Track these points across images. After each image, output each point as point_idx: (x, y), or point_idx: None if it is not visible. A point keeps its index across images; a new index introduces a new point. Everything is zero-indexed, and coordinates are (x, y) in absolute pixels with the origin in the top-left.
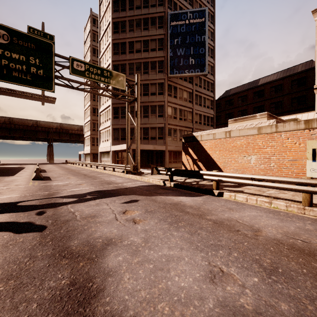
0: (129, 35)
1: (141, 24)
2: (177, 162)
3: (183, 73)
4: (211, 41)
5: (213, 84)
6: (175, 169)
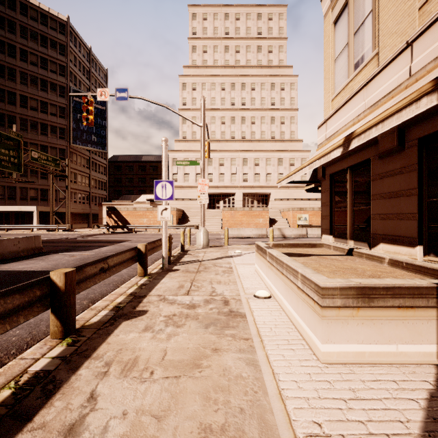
0: (20, 87)
1: (38, 83)
2: (77, 223)
3: (86, 146)
4: None
5: (106, 153)
6: (112, 225)
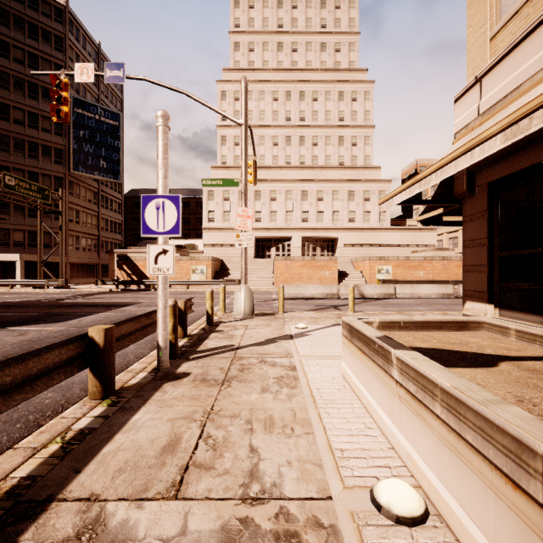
0: None
1: (25, 87)
2: (80, 277)
3: (92, 174)
4: None
5: (122, 185)
6: (122, 280)
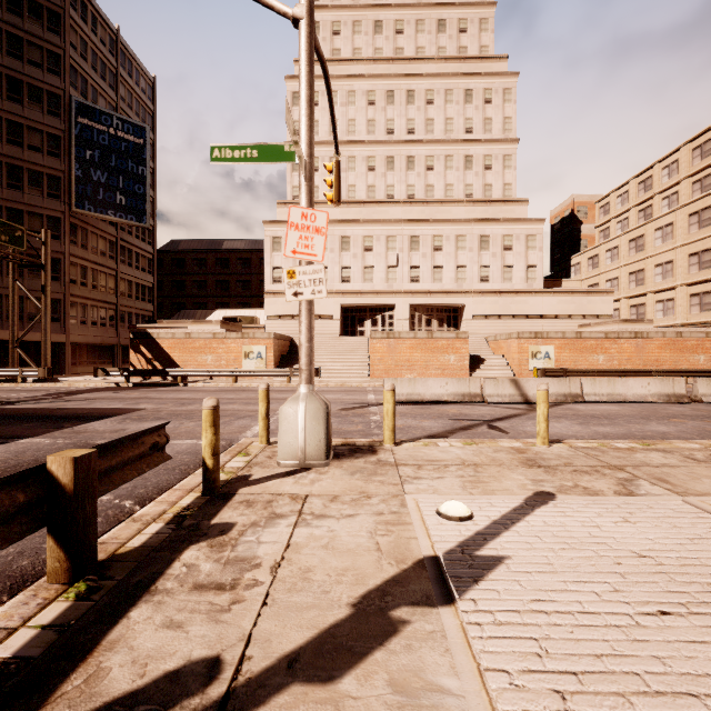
0: None
1: (3, 85)
2: (88, 364)
3: (104, 214)
4: (150, 159)
5: (153, 232)
6: (135, 369)
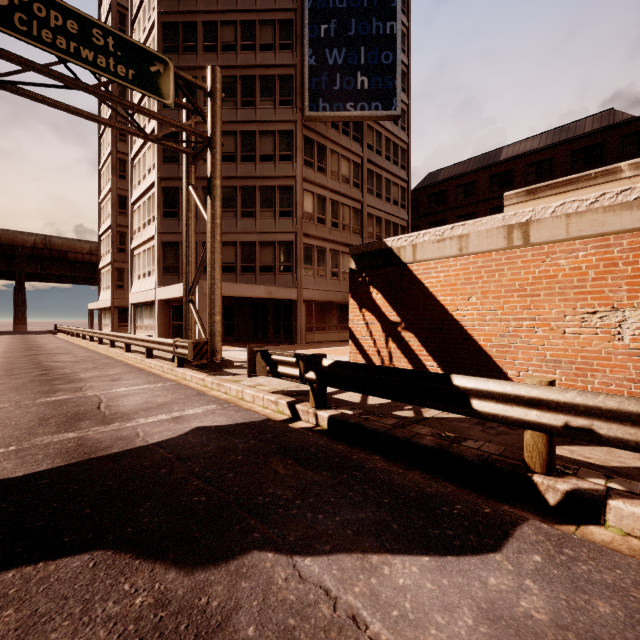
0: (204, 5)
1: None
2: (326, 330)
3: (340, 110)
4: (403, 54)
5: (407, 153)
6: (334, 362)
